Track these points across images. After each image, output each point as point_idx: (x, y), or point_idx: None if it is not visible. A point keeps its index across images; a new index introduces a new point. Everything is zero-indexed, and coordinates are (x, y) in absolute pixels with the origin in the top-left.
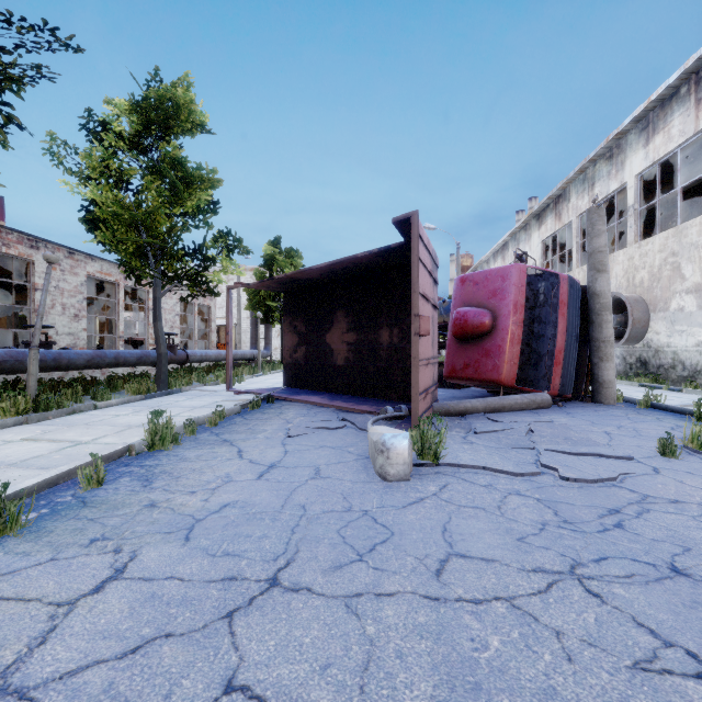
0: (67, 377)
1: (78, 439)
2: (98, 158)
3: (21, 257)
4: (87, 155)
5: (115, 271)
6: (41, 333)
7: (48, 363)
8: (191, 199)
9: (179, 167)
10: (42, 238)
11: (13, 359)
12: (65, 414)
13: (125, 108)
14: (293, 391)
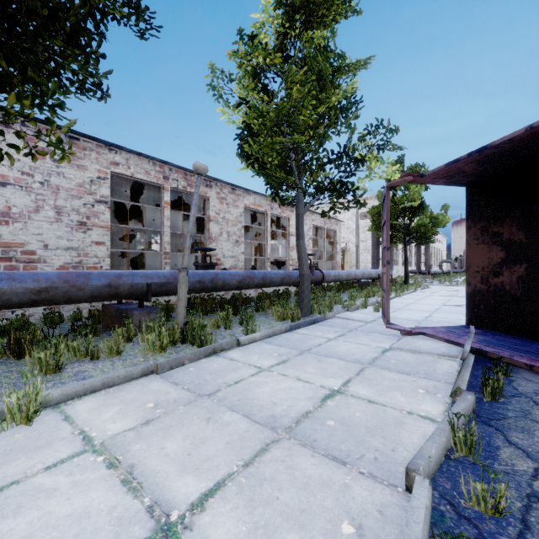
0: (230, 293)
1: (170, 486)
2: (247, 79)
3: (200, 194)
4: (238, 76)
5: (264, 202)
6: (206, 256)
7: (206, 284)
8: (334, 95)
9: (323, 54)
10: (213, 177)
11: (177, 280)
12: (203, 354)
13: (270, 9)
14: (506, 340)
